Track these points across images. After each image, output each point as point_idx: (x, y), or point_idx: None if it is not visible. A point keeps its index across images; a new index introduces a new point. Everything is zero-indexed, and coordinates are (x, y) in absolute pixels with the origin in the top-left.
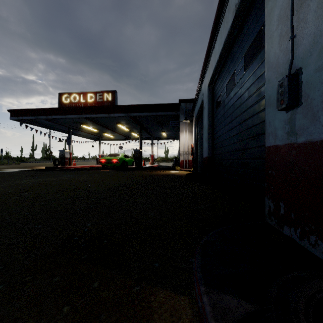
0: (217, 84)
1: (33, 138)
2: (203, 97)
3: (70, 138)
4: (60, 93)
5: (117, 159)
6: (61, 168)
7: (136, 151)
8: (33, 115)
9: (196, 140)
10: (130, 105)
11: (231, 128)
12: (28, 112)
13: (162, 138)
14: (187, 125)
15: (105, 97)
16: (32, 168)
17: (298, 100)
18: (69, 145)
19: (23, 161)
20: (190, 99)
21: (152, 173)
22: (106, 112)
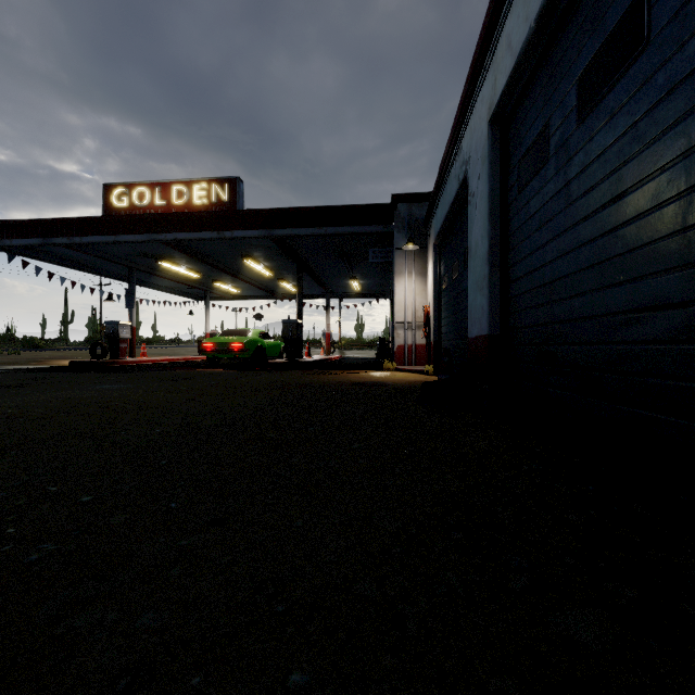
0: (527, 104)
1: (65, 295)
2: (466, 169)
3: (134, 293)
4: (106, 185)
5: (243, 343)
6: (108, 364)
7: (288, 323)
8: (37, 236)
9: (438, 293)
10: (273, 209)
11: (617, 226)
12: (24, 228)
13: (351, 293)
14: (414, 258)
15: (213, 193)
16: (40, 364)
17: None
18: (132, 309)
19: (37, 348)
20: (421, 194)
21: (326, 379)
22: (214, 227)
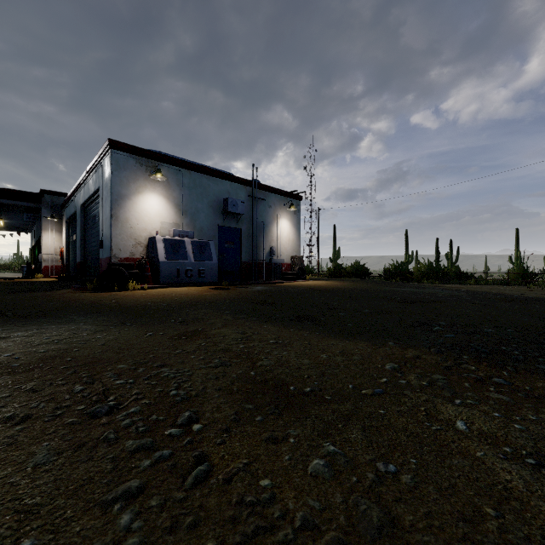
0: (88, 210)
1: None
2: (76, 209)
3: None
4: None
5: None
6: None
7: None
8: None
9: (68, 243)
10: None
11: (95, 246)
12: None
13: None
14: (55, 223)
15: None
16: None
17: (103, 247)
18: None
19: None
20: (59, 192)
21: (2, 281)
22: None
